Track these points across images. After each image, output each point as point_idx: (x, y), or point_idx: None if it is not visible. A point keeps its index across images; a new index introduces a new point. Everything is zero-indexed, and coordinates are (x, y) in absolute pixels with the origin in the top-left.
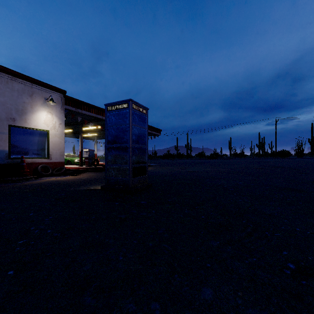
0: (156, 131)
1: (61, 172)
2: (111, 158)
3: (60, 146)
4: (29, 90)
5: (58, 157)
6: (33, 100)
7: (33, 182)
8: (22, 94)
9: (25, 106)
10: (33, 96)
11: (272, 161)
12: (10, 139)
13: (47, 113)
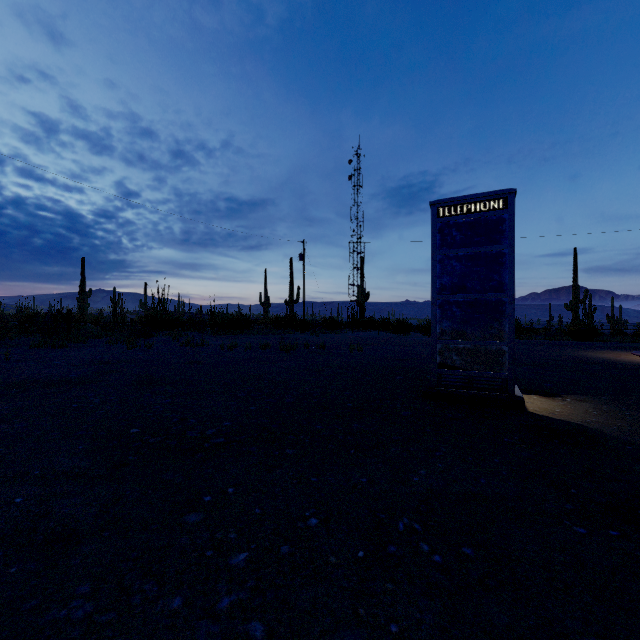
0: None
1: None
2: None
3: None
4: None
5: None
6: None
7: None
8: None
9: None
10: None
11: None
12: None
13: None
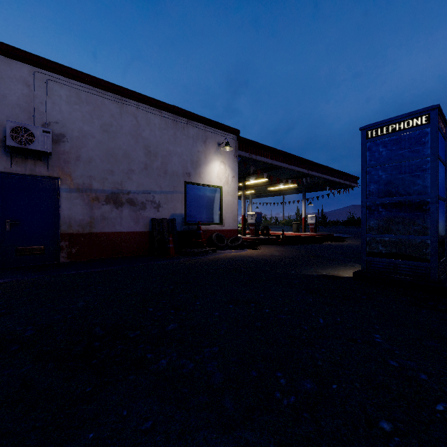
0: (350, 181)
1: (238, 244)
2: (376, 224)
3: (232, 208)
4: (202, 135)
5: (231, 223)
6: (207, 148)
7: (217, 257)
8: (196, 141)
9: (199, 156)
10: (206, 142)
11: None
12: (186, 199)
13: (220, 163)
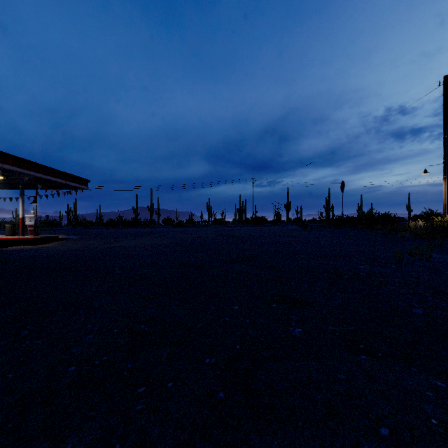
0: (77, 182)
1: None
2: None
3: None
4: None
5: None
6: None
7: None
8: None
9: None
10: None
11: (239, 230)
12: None
13: None
